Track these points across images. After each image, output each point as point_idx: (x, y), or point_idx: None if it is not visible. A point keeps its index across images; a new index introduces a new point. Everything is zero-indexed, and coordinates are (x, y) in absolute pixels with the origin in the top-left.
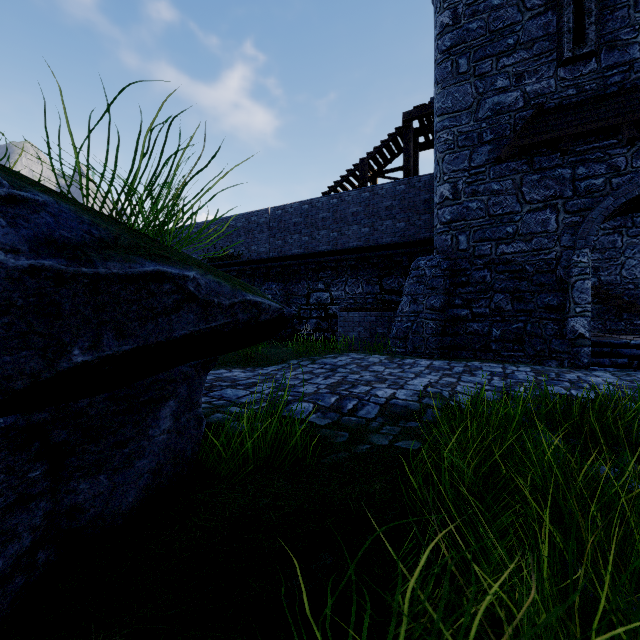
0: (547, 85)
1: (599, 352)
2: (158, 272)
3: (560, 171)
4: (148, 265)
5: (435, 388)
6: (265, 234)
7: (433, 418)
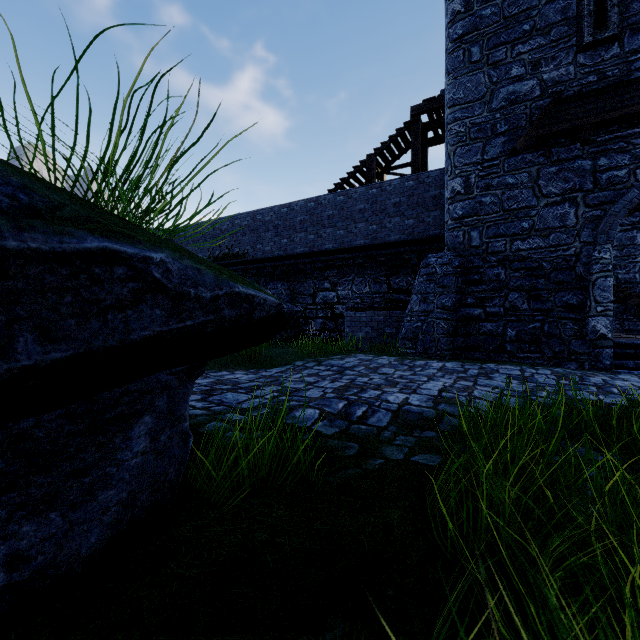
0: (566, 72)
1: (622, 354)
2: (105, 250)
3: (580, 162)
4: (90, 240)
5: (451, 393)
6: (270, 232)
7: (451, 427)
